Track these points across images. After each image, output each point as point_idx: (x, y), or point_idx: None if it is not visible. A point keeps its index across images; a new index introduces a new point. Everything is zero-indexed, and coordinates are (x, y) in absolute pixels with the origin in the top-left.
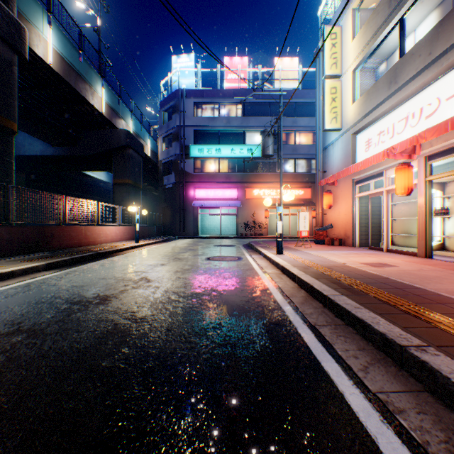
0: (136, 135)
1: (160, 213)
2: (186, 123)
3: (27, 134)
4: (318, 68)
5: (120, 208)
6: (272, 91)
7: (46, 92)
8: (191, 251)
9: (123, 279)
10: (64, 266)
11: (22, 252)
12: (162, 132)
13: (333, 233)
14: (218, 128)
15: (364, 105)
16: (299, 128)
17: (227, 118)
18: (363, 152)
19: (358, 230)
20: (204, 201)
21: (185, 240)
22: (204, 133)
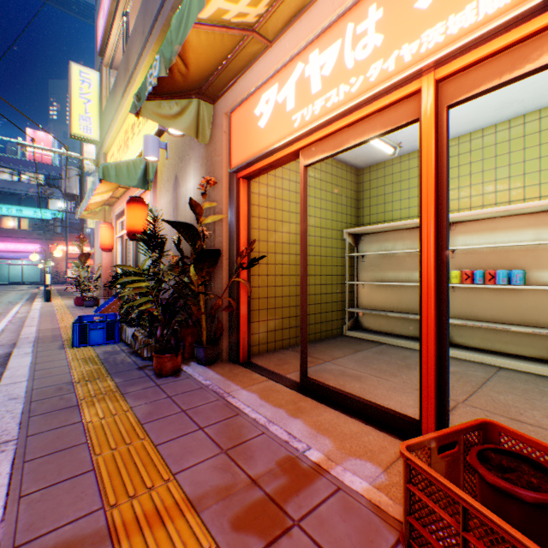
0: None
1: None
2: None
3: None
4: None
5: None
6: None
7: None
8: None
9: None
10: None
11: None
12: None
13: None
14: (20, 192)
15: None
16: None
17: (30, 185)
18: None
19: None
20: (4, 253)
21: None
22: (4, 193)
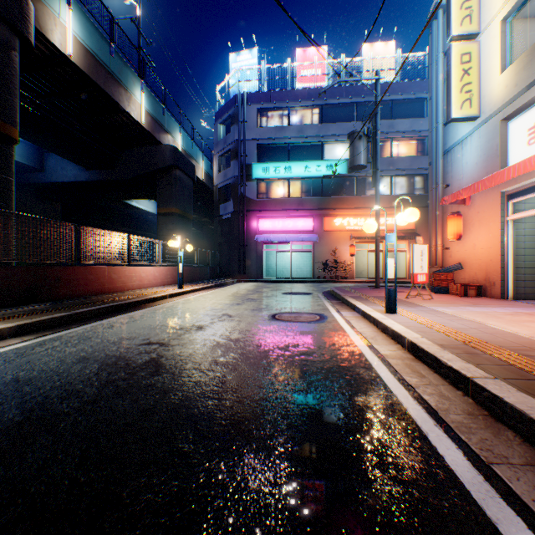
0: (186, 153)
1: (216, 250)
2: (247, 135)
3: (59, 157)
4: (436, 33)
5: (161, 244)
6: (360, 88)
7: (72, 99)
8: (249, 302)
9: (115, 362)
10: (51, 327)
11: (8, 304)
12: (218, 149)
13: (463, 276)
14: (287, 140)
15: (530, 67)
16: (396, 134)
17: (299, 127)
18: (524, 146)
19: (512, 272)
20: (270, 235)
21: (245, 284)
22: (270, 148)
